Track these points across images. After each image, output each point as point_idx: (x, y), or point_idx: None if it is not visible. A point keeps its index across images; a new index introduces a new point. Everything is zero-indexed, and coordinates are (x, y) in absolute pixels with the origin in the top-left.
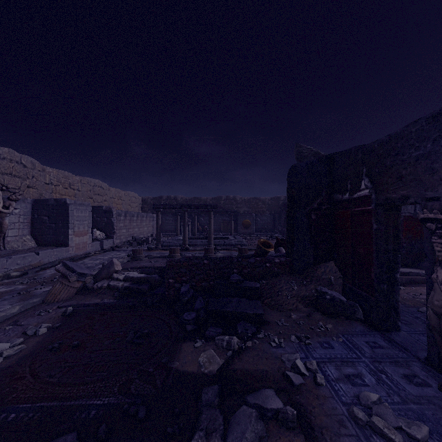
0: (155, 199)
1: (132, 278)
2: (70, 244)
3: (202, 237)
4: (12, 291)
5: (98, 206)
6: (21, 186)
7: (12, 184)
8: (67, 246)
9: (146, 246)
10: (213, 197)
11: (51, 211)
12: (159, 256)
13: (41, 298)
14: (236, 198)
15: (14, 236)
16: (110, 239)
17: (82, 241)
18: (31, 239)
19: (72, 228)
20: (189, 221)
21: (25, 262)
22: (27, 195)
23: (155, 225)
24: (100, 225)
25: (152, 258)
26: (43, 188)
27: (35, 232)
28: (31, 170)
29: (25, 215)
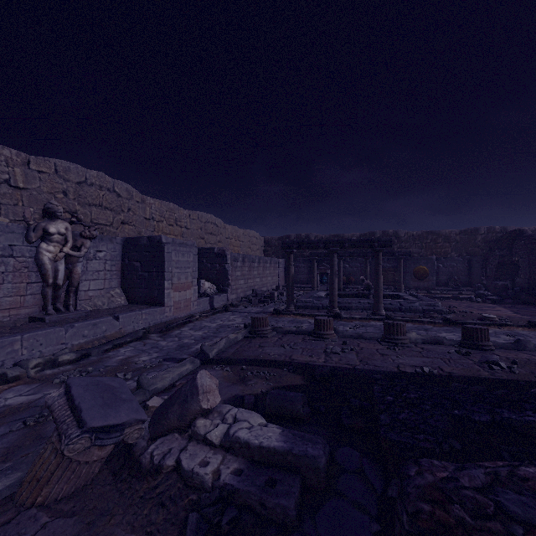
0: (281, 240)
1: (244, 447)
2: (166, 303)
3: (353, 294)
4: (29, 406)
5: (208, 248)
6: (114, 222)
7: (101, 218)
8: (162, 305)
9: (270, 306)
10: (362, 234)
11: (143, 254)
12: (296, 330)
13: (20, 475)
14: (398, 234)
15: (98, 289)
16: (223, 293)
17: (184, 297)
18: (121, 293)
19: (169, 279)
20: (328, 268)
21: (96, 331)
22: (121, 234)
23: (281, 274)
24: (211, 274)
25: (284, 333)
26: (143, 225)
27: (126, 284)
28: (126, 200)
29: (113, 261)
